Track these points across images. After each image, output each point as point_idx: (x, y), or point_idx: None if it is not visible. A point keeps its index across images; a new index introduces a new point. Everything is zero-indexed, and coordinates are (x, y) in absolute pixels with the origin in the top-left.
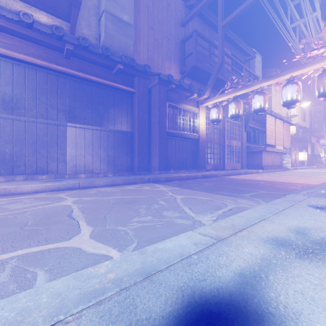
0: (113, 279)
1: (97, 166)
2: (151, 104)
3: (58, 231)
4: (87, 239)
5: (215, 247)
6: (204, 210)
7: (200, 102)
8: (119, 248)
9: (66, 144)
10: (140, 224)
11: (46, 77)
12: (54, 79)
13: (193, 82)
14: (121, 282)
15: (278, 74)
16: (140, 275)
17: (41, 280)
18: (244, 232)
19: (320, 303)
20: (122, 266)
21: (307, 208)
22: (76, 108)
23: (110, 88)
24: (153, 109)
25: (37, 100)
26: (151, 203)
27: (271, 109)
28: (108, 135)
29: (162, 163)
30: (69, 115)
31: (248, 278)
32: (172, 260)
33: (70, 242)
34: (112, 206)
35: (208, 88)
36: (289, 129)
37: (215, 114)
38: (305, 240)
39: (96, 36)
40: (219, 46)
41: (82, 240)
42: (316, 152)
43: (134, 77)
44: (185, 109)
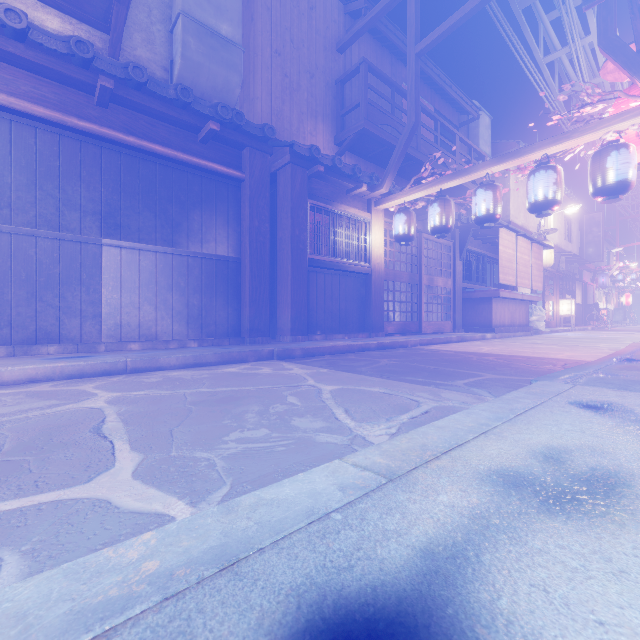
0: (154, 573)
1: (165, 326)
2: (276, 204)
3: (67, 464)
4: (126, 480)
5: (382, 494)
6: (375, 413)
7: (374, 201)
8: (193, 497)
9: (100, 283)
10: (242, 446)
11: (56, 143)
12: (75, 148)
13: (361, 162)
14: (170, 581)
15: (521, 150)
16: (214, 563)
17: (9, 576)
18: (444, 459)
19: (580, 610)
20: (179, 542)
21: (569, 408)
22: (121, 209)
23: (193, 169)
24: (280, 213)
25: (37, 191)
26: (271, 401)
27: (509, 218)
28: (188, 265)
29: (298, 320)
30: (107, 222)
31: (441, 561)
32: (289, 525)
33: (87, 488)
34: (190, 408)
35: (388, 175)
36: (542, 255)
37: (403, 226)
38: (561, 473)
39: (164, 64)
40: (410, 92)
41: (116, 483)
42: (590, 300)
43: (243, 148)
44: (344, 215)
